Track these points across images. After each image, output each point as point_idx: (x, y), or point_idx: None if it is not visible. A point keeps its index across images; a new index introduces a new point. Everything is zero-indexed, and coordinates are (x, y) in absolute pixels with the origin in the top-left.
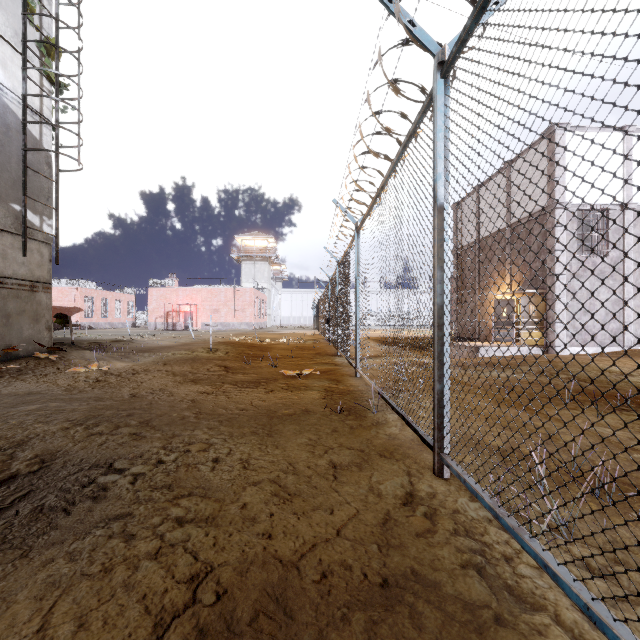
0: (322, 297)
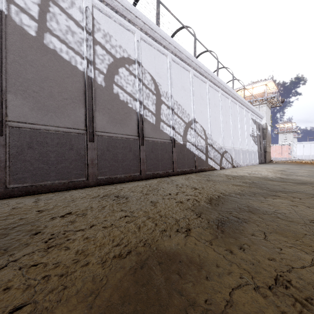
0: None
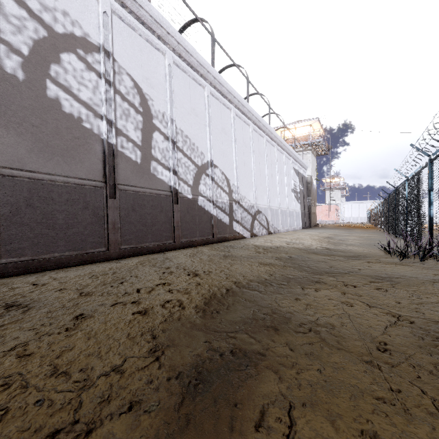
0: (372, 211)
